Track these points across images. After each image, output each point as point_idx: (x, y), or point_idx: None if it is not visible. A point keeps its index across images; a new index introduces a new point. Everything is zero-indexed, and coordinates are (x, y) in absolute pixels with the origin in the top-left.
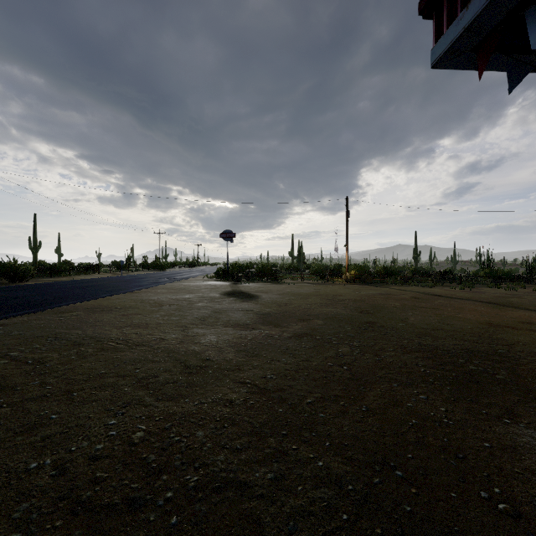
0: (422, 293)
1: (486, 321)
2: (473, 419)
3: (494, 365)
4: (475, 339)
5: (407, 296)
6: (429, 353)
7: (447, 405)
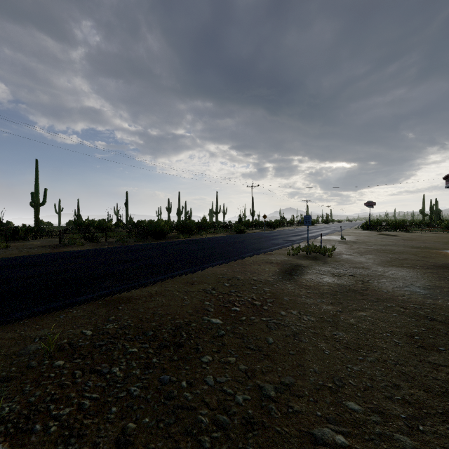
0: None
1: None
2: None
3: None
4: None
5: None
6: None
7: None
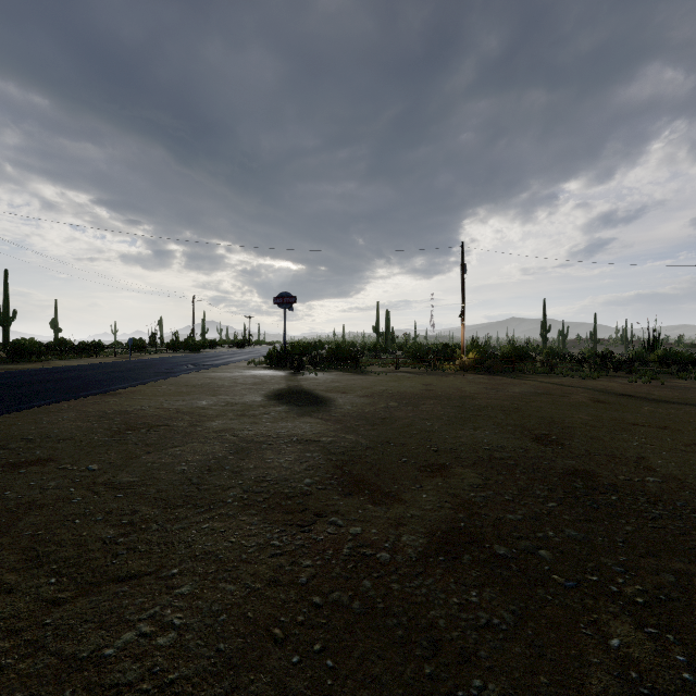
0: (597, 391)
1: None
2: None
3: None
4: None
5: (581, 397)
6: None
7: None
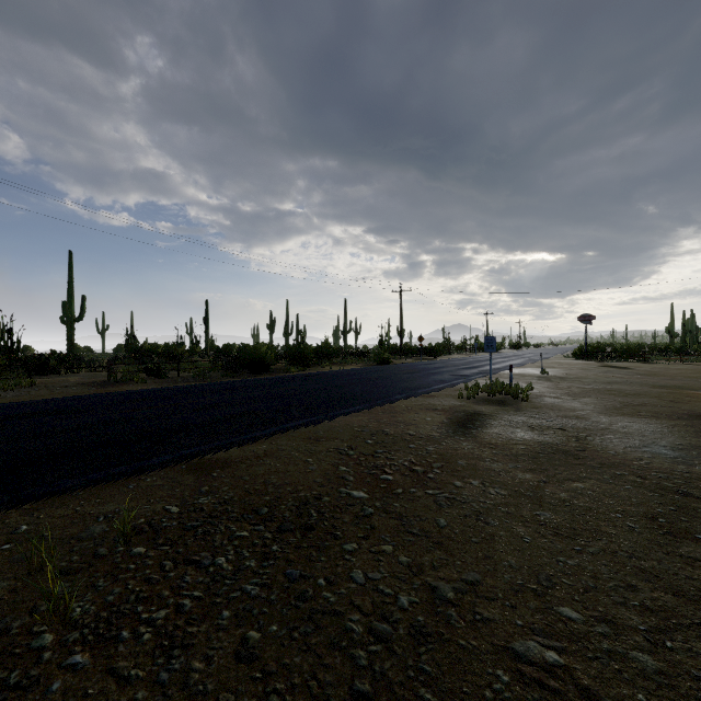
0: None
1: None
2: None
3: None
4: None
5: None
6: None
7: None
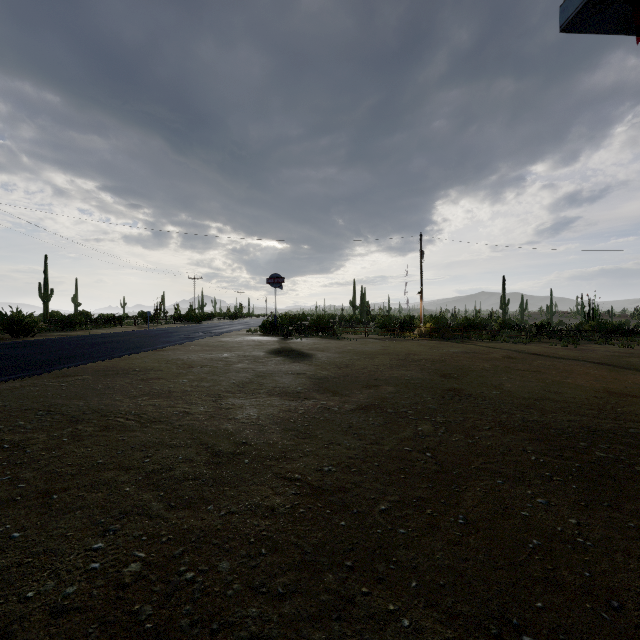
0: (516, 351)
1: (603, 388)
2: (619, 537)
3: (629, 451)
4: (595, 413)
5: (498, 354)
6: (538, 433)
7: (578, 515)
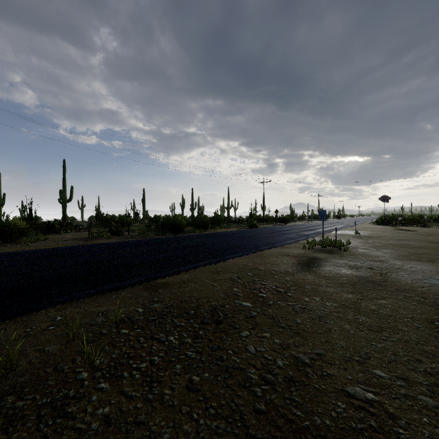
0: None
1: None
2: None
3: None
4: None
5: None
6: None
7: None
